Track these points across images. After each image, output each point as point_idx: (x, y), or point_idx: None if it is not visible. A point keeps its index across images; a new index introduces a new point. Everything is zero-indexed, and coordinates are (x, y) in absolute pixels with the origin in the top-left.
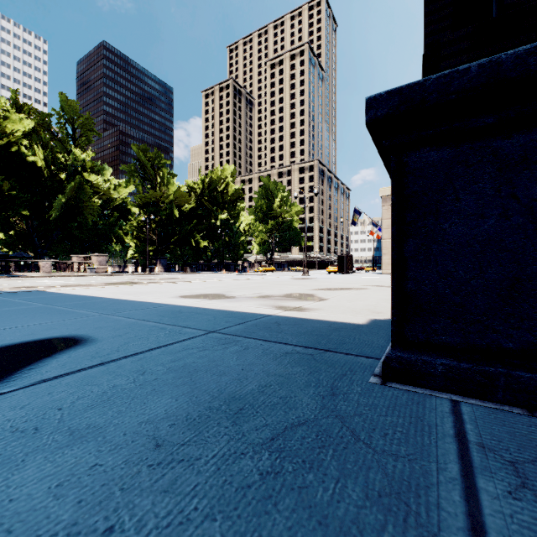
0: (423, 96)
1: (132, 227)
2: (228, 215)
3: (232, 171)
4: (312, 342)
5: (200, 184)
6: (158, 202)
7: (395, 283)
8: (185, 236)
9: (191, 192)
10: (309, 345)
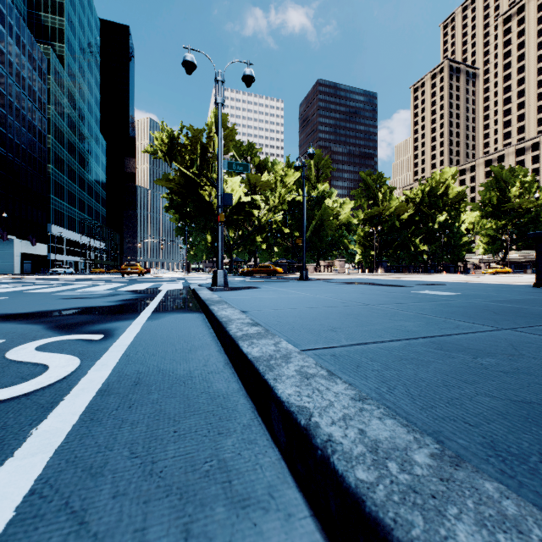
0: (539, 235)
1: (360, 238)
2: (447, 216)
3: (453, 173)
4: (518, 286)
5: (419, 193)
6: (379, 215)
7: (536, 268)
8: (404, 241)
9: (409, 201)
10: (517, 286)
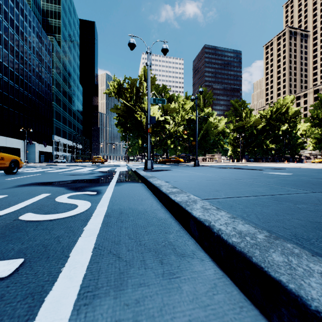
0: None
1: (230, 140)
2: (288, 126)
3: (292, 99)
4: None
5: (269, 112)
6: (243, 126)
7: None
8: (259, 142)
9: (262, 117)
10: None
